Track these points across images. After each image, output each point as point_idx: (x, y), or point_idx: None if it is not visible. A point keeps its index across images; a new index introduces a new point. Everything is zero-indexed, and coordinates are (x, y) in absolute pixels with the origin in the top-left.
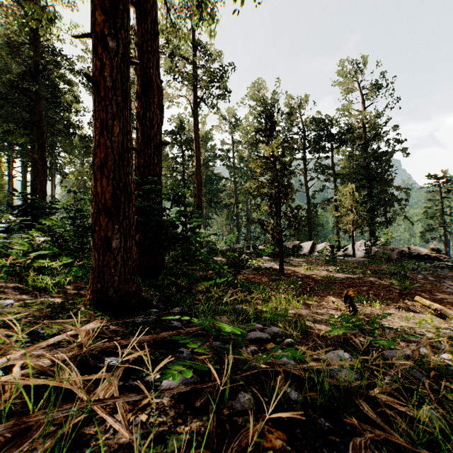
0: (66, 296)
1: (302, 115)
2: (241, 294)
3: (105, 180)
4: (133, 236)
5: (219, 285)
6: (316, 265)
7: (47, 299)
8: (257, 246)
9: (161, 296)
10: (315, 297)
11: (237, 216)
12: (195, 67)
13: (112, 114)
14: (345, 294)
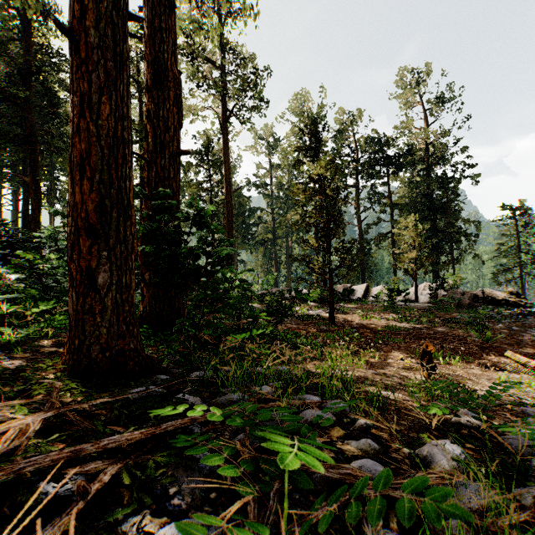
0: (36, 356)
1: (353, 133)
2: (290, 353)
3: (86, 183)
4: (132, 269)
5: (255, 338)
6: (373, 313)
7: (1, 361)
8: (300, 290)
9: (175, 355)
10: (377, 353)
11: (275, 255)
12: (225, 73)
13: (98, 85)
14: (421, 350)
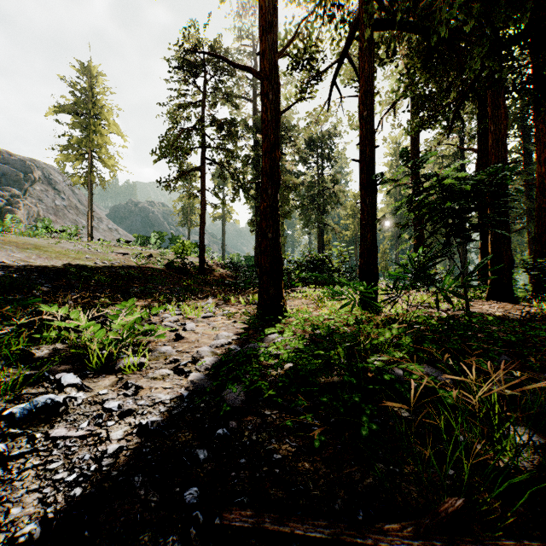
0: None
1: None
2: None
3: None
4: None
5: None
6: None
7: None
8: None
9: None
10: None
11: None
12: None
13: None
14: None
